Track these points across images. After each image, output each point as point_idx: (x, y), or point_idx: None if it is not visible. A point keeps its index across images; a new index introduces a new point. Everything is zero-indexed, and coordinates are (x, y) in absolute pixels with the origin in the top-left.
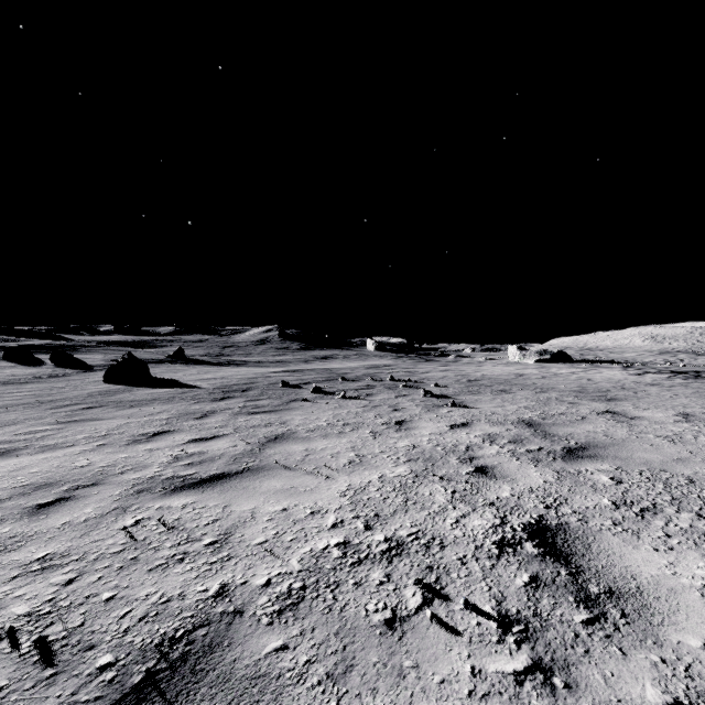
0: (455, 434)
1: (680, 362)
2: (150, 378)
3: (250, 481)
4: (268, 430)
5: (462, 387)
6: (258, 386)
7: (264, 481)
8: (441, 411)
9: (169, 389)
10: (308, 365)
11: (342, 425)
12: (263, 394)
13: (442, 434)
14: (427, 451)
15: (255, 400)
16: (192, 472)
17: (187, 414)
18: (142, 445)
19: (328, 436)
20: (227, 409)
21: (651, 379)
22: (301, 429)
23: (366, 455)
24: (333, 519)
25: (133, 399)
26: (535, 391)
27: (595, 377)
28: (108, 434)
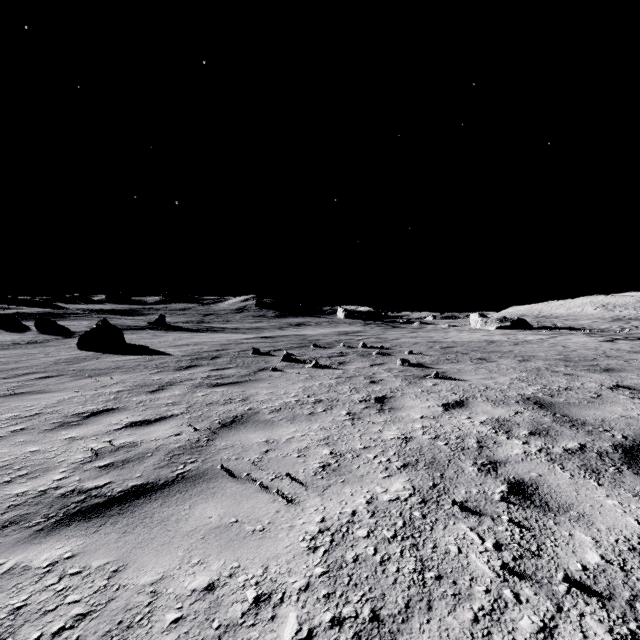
0: (454, 419)
1: (636, 329)
2: (124, 344)
3: (176, 505)
4: (225, 409)
5: (437, 354)
6: (228, 353)
7: (197, 506)
8: (424, 384)
9: (137, 356)
10: (283, 331)
11: (313, 403)
12: (232, 362)
13: (437, 418)
14: (426, 447)
15: (221, 369)
16: (104, 481)
17: (143, 386)
18: (66, 431)
19: (296, 419)
20: (188, 379)
21: (627, 346)
22: (264, 407)
23: (344, 453)
24: (293, 627)
25: (96, 367)
26: (518, 359)
27: (568, 344)
28: (39, 413)
